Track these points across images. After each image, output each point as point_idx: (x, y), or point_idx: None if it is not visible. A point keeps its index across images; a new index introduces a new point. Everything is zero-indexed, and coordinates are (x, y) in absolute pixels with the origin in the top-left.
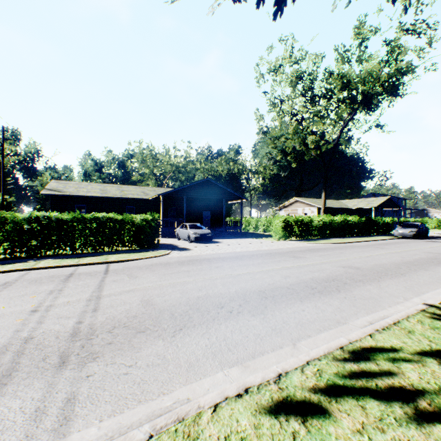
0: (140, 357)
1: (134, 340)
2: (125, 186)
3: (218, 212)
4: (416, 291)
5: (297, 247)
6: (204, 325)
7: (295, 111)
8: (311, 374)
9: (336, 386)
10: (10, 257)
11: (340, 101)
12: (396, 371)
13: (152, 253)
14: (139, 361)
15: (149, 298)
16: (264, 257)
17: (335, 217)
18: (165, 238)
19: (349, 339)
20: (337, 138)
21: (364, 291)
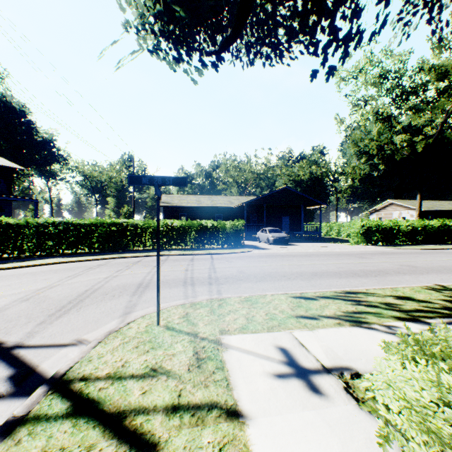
0: (241, 286)
1: (237, 282)
2: (214, 196)
3: (297, 218)
4: (447, 281)
5: (371, 250)
6: (272, 281)
7: (379, 113)
8: (318, 294)
9: (327, 297)
10: (152, 249)
11: (439, 91)
12: (363, 297)
13: (239, 250)
14: (241, 286)
15: (241, 270)
16: (330, 256)
17: (430, 222)
18: (247, 240)
19: (351, 289)
20: (436, 133)
21: (397, 278)
